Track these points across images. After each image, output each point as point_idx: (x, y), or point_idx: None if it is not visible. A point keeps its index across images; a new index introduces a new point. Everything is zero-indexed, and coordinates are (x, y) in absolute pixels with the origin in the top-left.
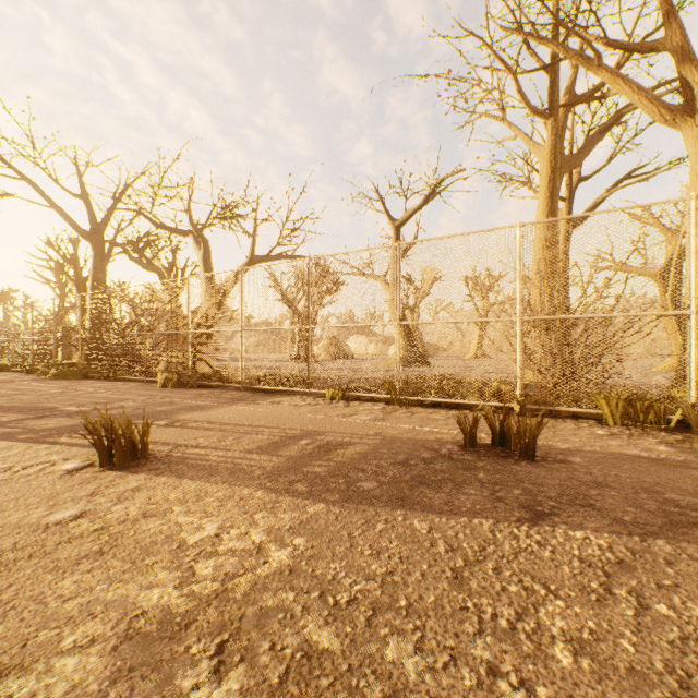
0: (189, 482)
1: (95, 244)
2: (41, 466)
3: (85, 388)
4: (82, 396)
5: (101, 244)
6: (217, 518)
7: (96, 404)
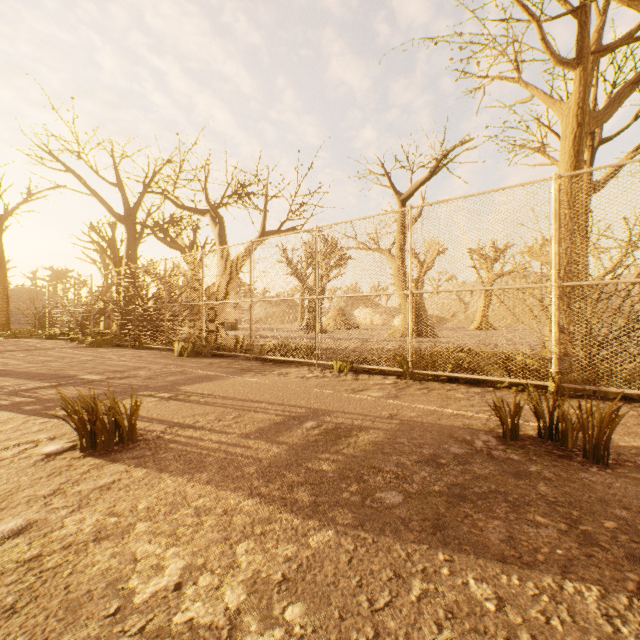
0: (169, 480)
1: (128, 227)
2: (23, 447)
3: (111, 356)
4: (104, 364)
5: (134, 227)
6: (186, 549)
7: (113, 372)
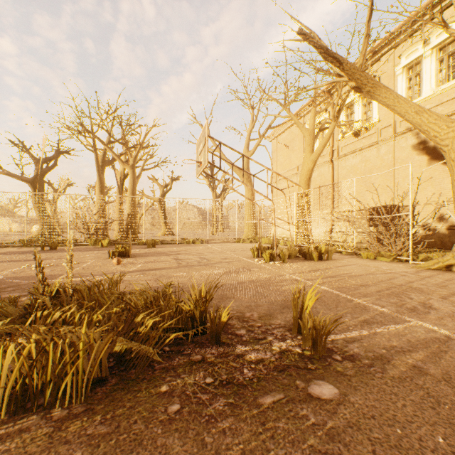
0: None
1: None
2: None
3: None
4: None
5: None
6: None
7: None
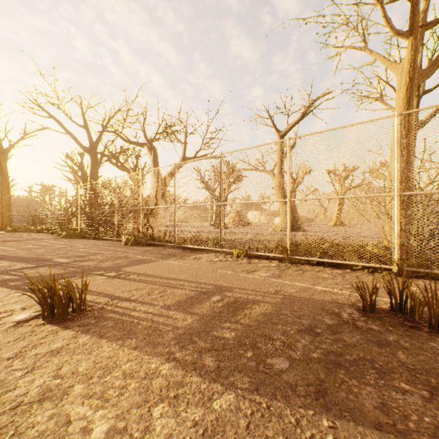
0: (105, 345)
1: (92, 155)
2: (2, 315)
3: (78, 245)
4: (72, 250)
5: (95, 155)
6: (111, 412)
7: (77, 256)
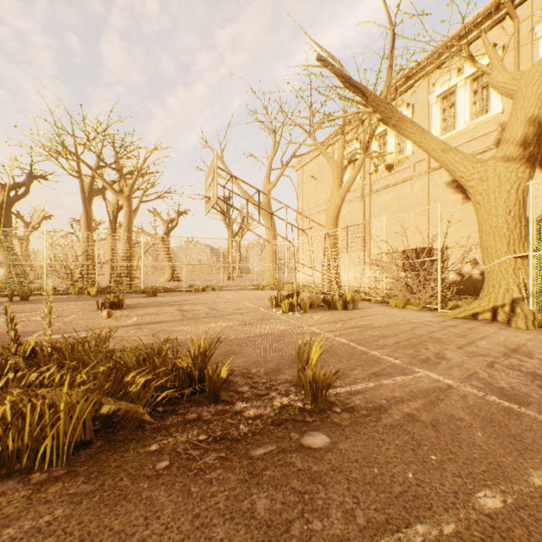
0: None
1: None
2: None
3: None
4: None
5: None
6: None
7: None
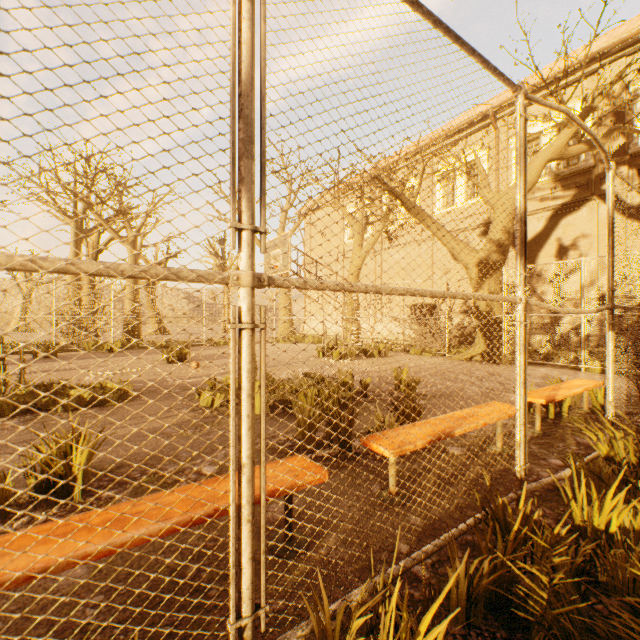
0: None
1: None
2: None
3: None
4: None
5: None
6: None
7: None
